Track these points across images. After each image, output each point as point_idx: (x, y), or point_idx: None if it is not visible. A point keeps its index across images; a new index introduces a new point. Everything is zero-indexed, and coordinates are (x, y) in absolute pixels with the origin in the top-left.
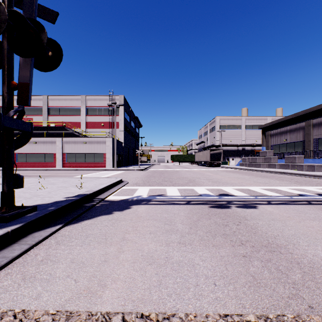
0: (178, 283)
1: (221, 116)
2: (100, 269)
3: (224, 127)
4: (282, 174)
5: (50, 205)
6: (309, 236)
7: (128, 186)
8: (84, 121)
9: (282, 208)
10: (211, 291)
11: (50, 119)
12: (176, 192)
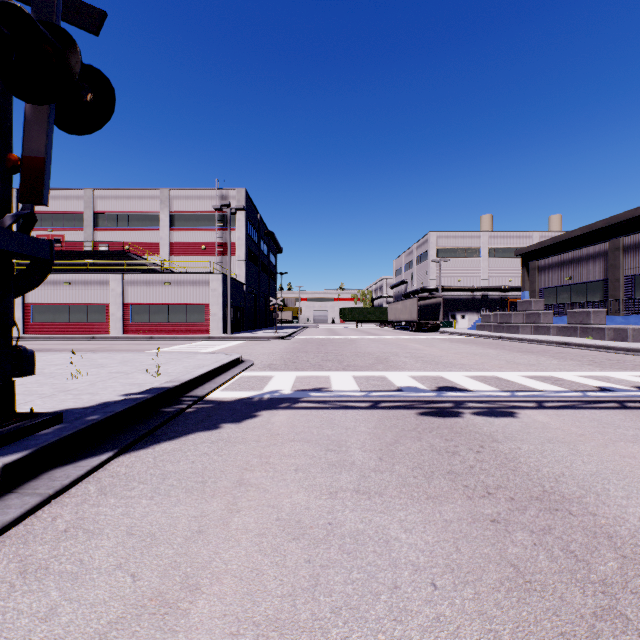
0: (355, 581)
1: (440, 232)
2: (188, 551)
3: (446, 253)
4: (563, 347)
5: (90, 411)
6: (628, 477)
7: (252, 371)
8: (166, 240)
9: (567, 417)
10: (425, 600)
11: (98, 237)
12: (351, 384)
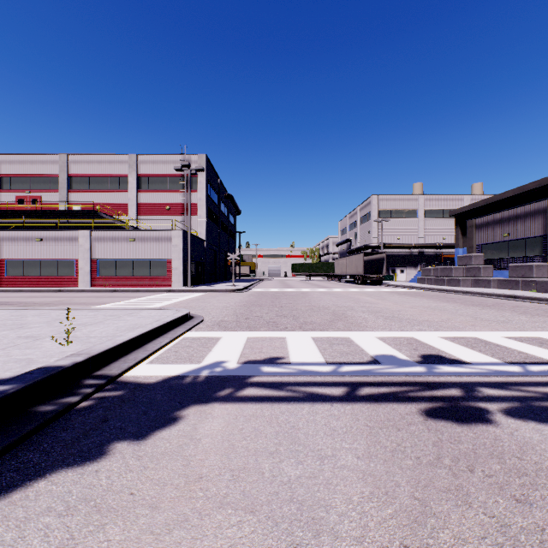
0: None
1: (382, 195)
2: None
3: (387, 214)
4: (513, 300)
5: None
6: None
7: (199, 330)
8: (134, 200)
9: None
10: None
11: (72, 198)
12: (312, 351)
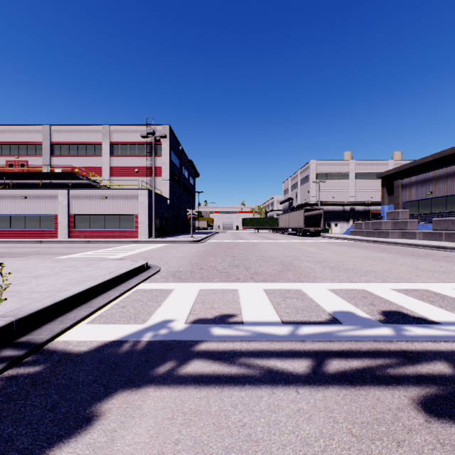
0: None
1: (319, 160)
2: None
3: (323, 176)
4: (440, 250)
5: None
6: None
7: (153, 281)
8: (107, 164)
9: None
10: None
11: (54, 162)
12: (266, 307)
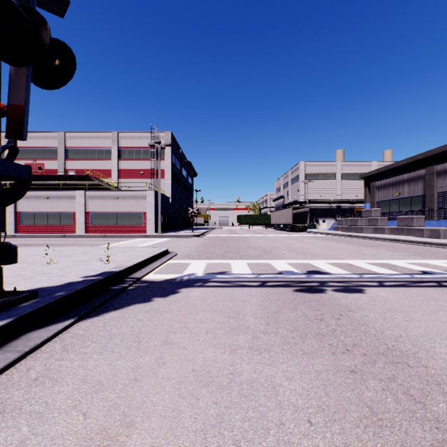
0: (251, 419)
1: (308, 162)
2: (126, 395)
3: (312, 176)
4: (394, 242)
5: (58, 289)
6: None
7: (176, 259)
8: (116, 167)
9: (401, 292)
10: (304, 434)
11: (68, 165)
12: (246, 269)
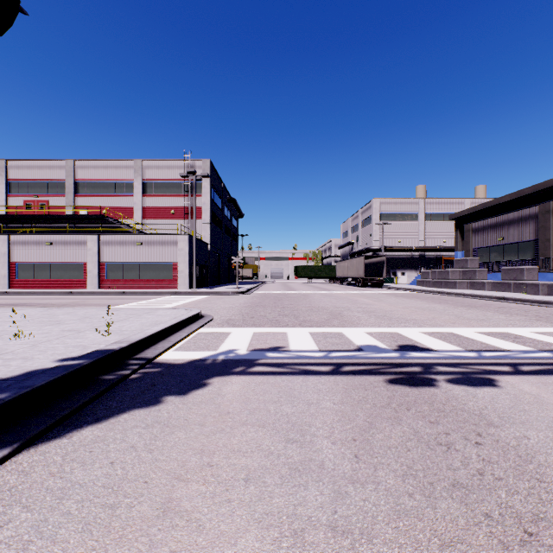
0: None
1: (383, 199)
2: None
3: (388, 217)
4: (501, 302)
5: (6, 384)
6: None
7: (210, 327)
8: (139, 205)
9: None
10: None
11: (78, 202)
12: (309, 342)
